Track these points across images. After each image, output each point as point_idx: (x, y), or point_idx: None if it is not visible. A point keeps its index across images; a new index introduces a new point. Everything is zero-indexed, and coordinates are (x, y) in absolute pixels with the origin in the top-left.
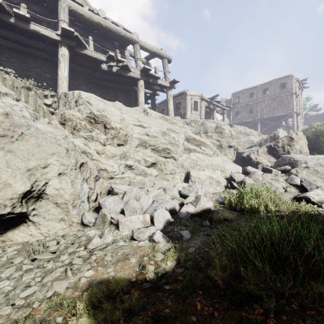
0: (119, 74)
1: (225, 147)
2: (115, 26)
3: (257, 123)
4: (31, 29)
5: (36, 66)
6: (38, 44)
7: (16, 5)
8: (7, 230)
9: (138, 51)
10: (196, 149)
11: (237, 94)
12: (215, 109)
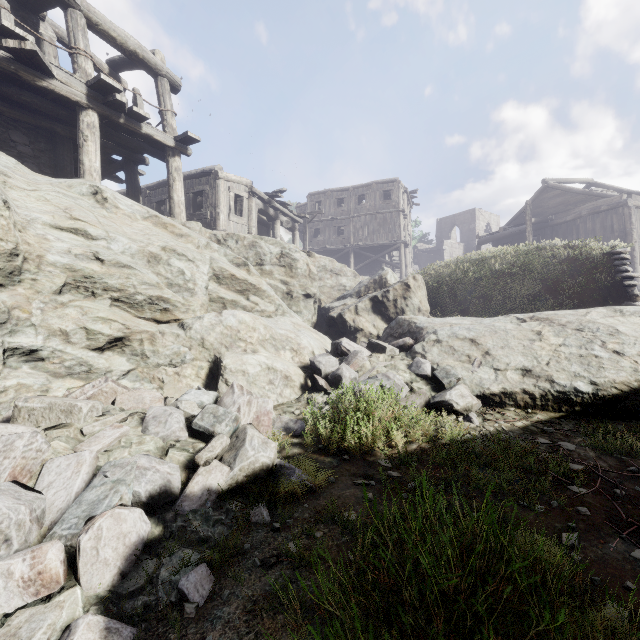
0: (10, 72)
1: (299, 297)
2: None
3: (350, 253)
4: None
5: None
6: None
7: None
8: None
9: (80, 32)
10: (238, 301)
11: (317, 197)
12: (278, 218)
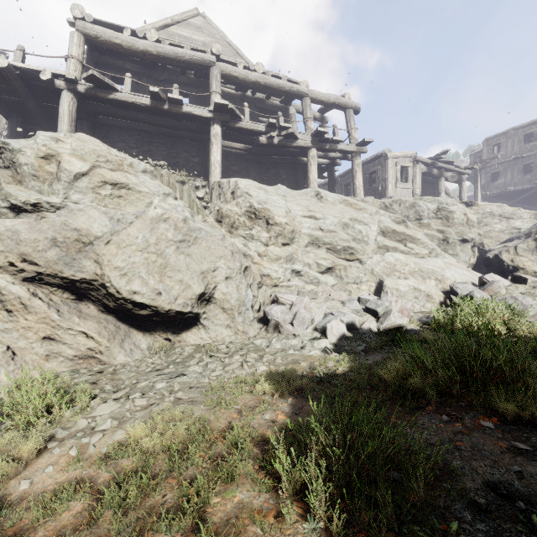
0: (282, 145)
1: (454, 242)
2: (276, 80)
3: None
4: (183, 111)
5: (184, 150)
6: (188, 125)
7: (164, 82)
8: (182, 331)
9: (308, 108)
10: (397, 247)
11: (496, 139)
12: (442, 176)
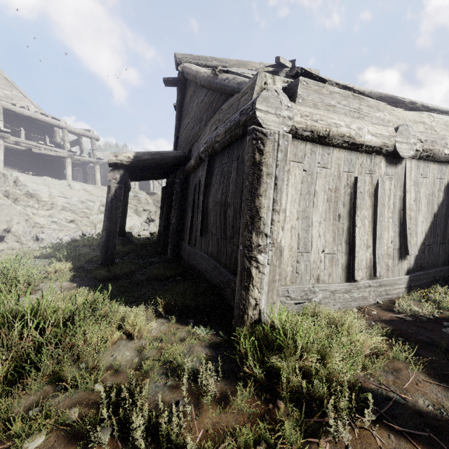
0: (48, 154)
1: (140, 210)
2: (44, 118)
3: None
4: None
5: None
6: None
7: None
8: None
9: (66, 135)
10: None
11: None
12: None
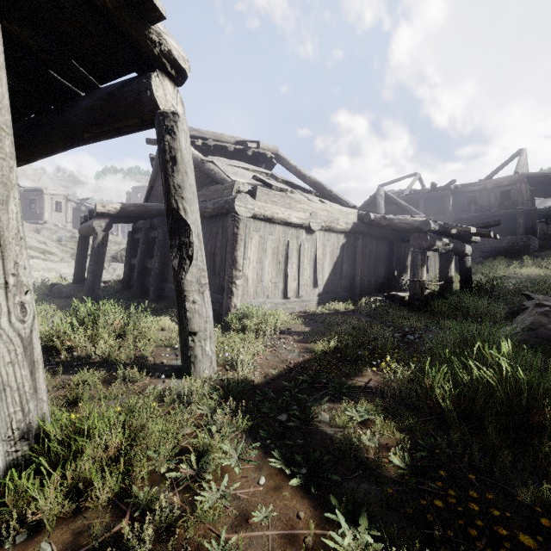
0: None
1: None
2: None
3: None
4: None
5: None
6: None
7: None
8: None
9: None
10: (39, 256)
11: (139, 189)
12: None
